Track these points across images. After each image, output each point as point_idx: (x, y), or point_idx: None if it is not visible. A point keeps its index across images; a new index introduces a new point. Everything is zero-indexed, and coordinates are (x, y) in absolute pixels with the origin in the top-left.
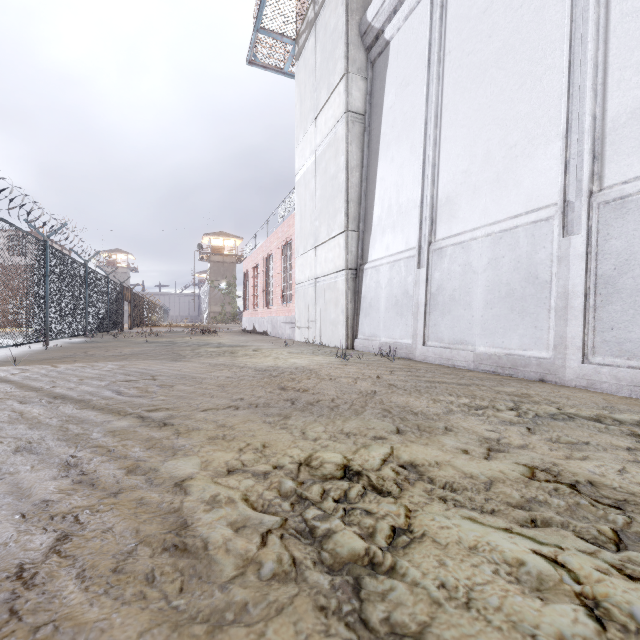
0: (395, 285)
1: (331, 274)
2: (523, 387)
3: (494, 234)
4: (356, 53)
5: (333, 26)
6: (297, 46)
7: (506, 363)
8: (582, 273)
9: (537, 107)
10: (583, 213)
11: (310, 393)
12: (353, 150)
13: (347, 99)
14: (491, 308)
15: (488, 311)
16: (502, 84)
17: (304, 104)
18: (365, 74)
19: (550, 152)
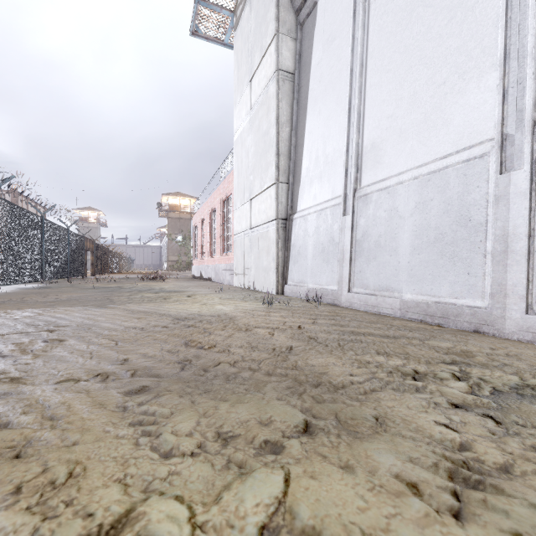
0: (322, 233)
1: (263, 224)
2: (459, 341)
3: (422, 176)
4: (286, 15)
5: None
6: (235, 17)
7: (435, 312)
8: (525, 212)
9: (469, 39)
10: (526, 145)
11: (214, 351)
12: (283, 106)
13: (277, 58)
14: (419, 254)
15: (415, 257)
16: (429, 22)
17: (241, 69)
18: (295, 35)
19: (484, 84)
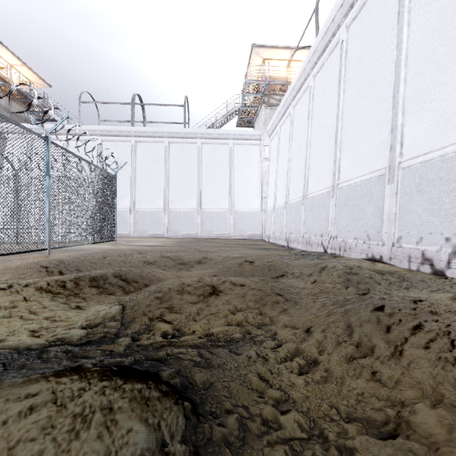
0: None
1: None
2: None
3: None
4: None
5: None
6: None
7: None
8: None
9: None
10: None
11: None
12: None
13: None
14: None
15: None
16: None
17: None
18: None
19: None
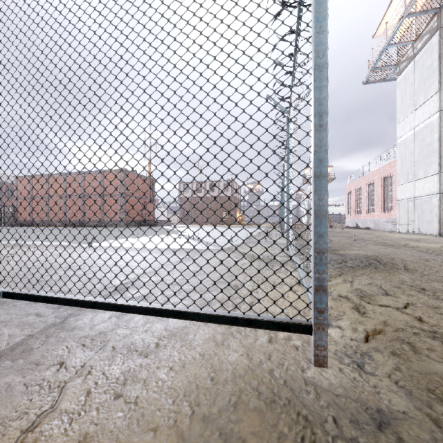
0: None
1: (427, 195)
2: None
3: None
4: None
5: (428, 64)
6: (398, 68)
7: None
8: None
9: None
10: None
11: (432, 241)
12: None
13: (439, 104)
14: None
15: None
16: None
17: (404, 101)
18: None
19: None
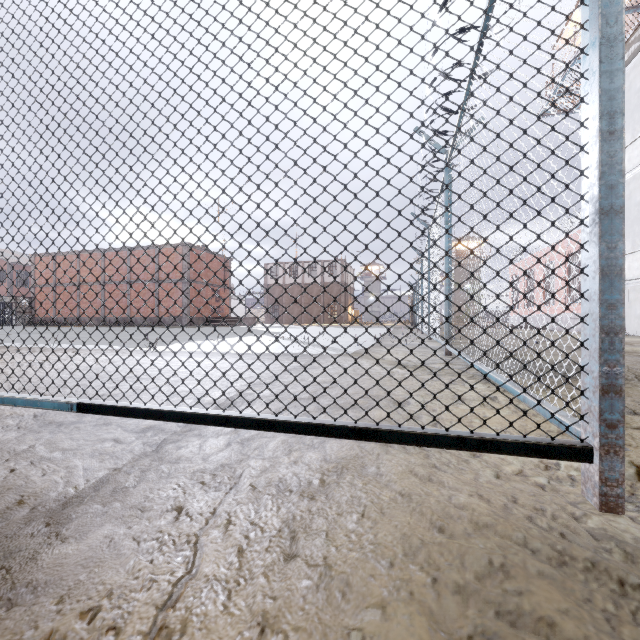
0: None
1: (636, 279)
2: None
3: None
4: None
5: (639, 86)
6: None
7: None
8: None
9: None
10: None
11: None
12: None
13: None
14: None
15: None
16: None
17: None
18: None
19: None
